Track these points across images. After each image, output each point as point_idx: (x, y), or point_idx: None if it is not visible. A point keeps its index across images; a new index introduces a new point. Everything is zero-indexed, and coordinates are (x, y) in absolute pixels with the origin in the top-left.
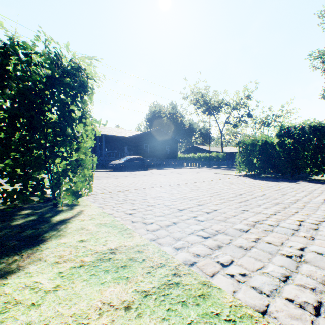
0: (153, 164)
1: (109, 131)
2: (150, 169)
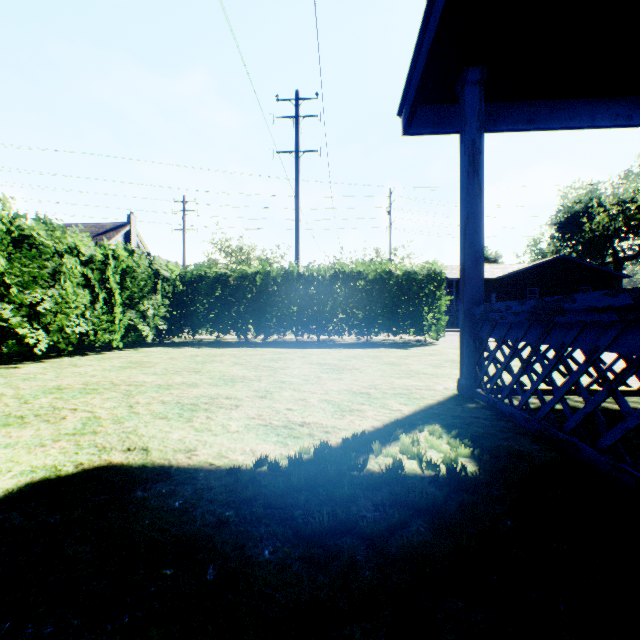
0: None
1: None
2: None
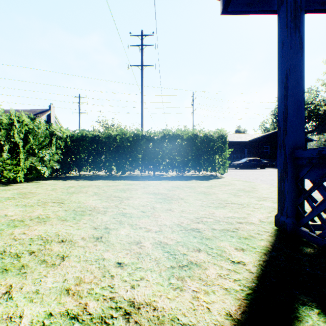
0: (273, 164)
1: (230, 137)
2: (267, 168)
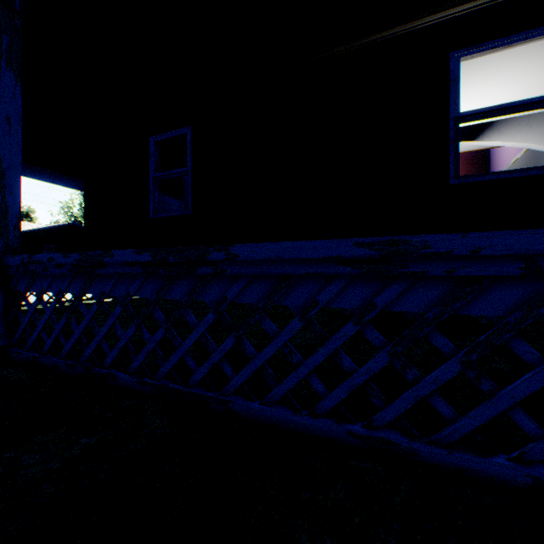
0: None
1: None
2: None
